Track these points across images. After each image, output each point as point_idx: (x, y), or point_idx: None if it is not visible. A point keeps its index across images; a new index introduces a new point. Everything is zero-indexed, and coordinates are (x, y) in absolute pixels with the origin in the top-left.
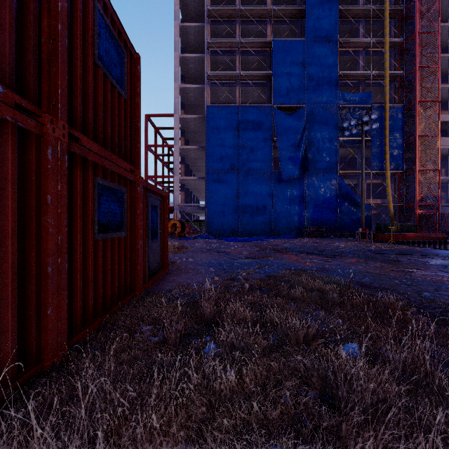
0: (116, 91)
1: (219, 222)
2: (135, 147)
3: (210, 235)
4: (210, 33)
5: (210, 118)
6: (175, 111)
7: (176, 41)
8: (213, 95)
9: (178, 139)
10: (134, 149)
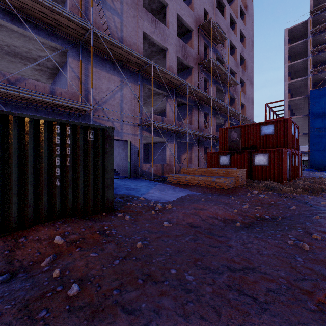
0: (297, 139)
1: (320, 161)
2: (298, 146)
3: (312, 169)
4: (312, 40)
5: (312, 98)
6: (285, 98)
7: (285, 57)
8: (314, 79)
9: (287, 114)
10: (298, 147)
